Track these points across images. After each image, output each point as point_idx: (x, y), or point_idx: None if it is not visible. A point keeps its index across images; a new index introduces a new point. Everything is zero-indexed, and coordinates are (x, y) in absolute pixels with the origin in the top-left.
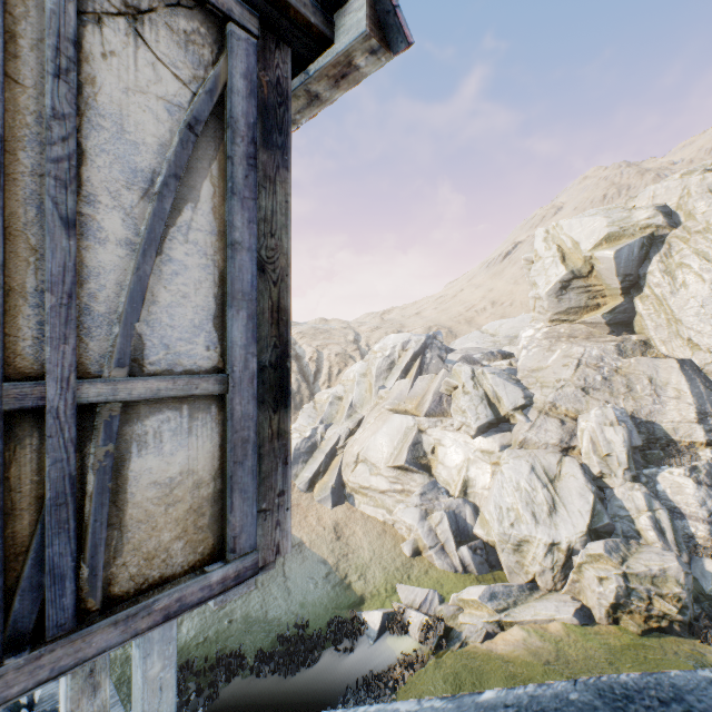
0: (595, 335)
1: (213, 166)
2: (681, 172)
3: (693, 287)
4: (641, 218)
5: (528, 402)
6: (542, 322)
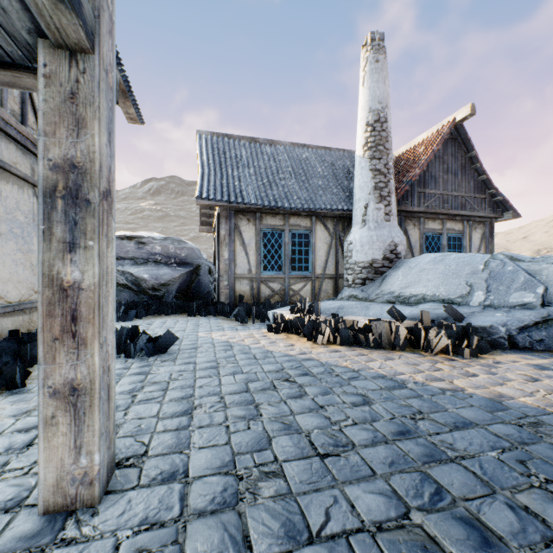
0: None
1: (483, 244)
2: None
3: None
4: None
5: None
6: None
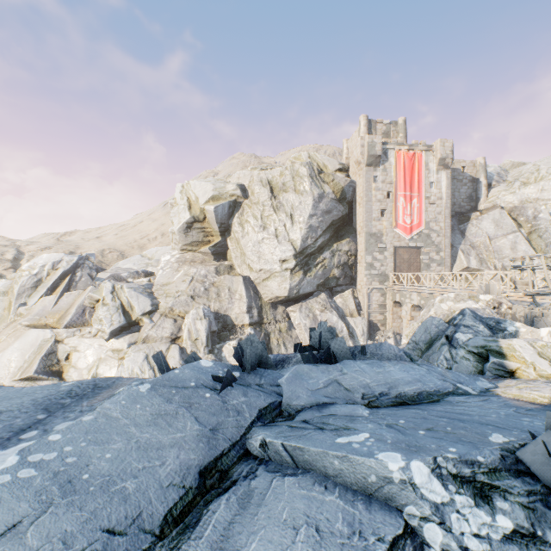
0: (207, 261)
1: None
2: (251, 167)
3: (251, 235)
4: (230, 189)
5: (155, 308)
6: (177, 250)
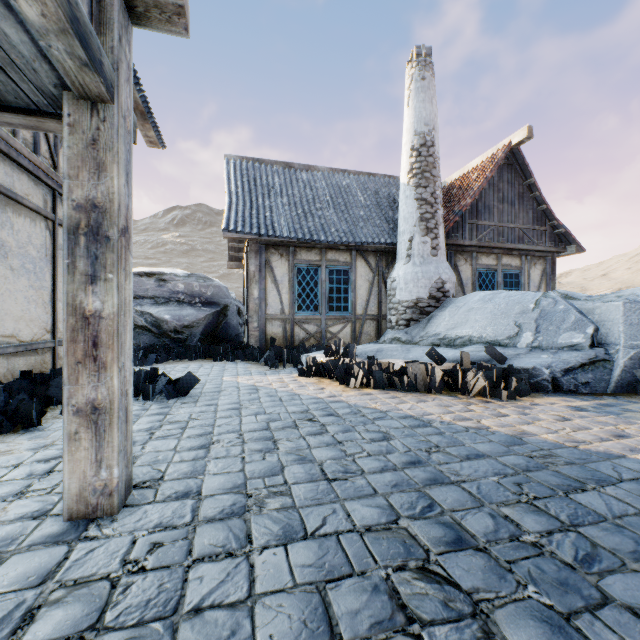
0: None
1: (543, 282)
2: None
3: None
4: None
5: None
6: None
